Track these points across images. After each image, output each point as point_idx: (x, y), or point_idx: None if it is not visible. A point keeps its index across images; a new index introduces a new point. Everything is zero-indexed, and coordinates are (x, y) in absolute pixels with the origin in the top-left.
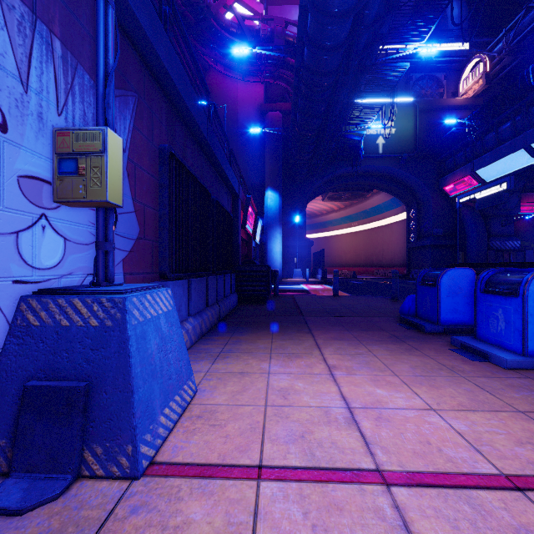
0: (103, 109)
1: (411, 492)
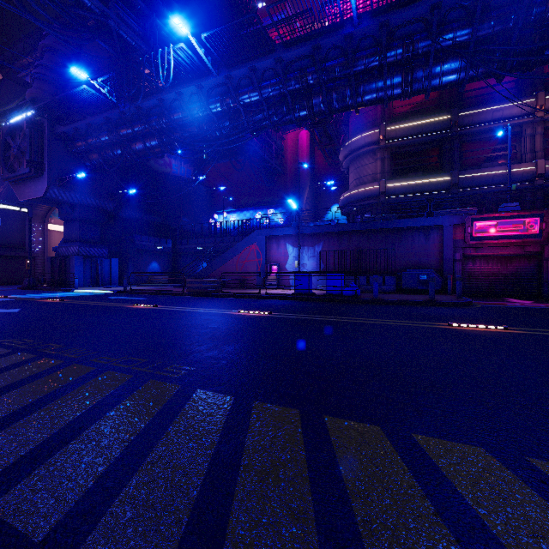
0: (298, 258)
1: (282, 291)
